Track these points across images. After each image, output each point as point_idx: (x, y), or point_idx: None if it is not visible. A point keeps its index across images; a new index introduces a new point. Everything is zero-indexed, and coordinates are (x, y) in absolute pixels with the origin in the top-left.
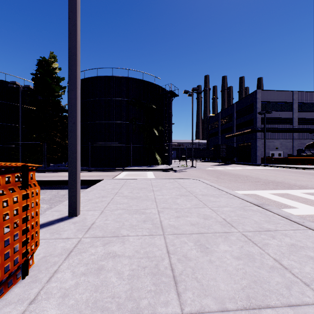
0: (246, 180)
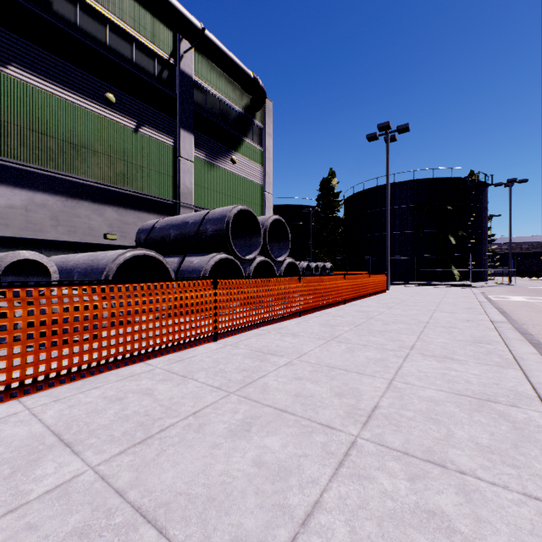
0: (537, 294)
